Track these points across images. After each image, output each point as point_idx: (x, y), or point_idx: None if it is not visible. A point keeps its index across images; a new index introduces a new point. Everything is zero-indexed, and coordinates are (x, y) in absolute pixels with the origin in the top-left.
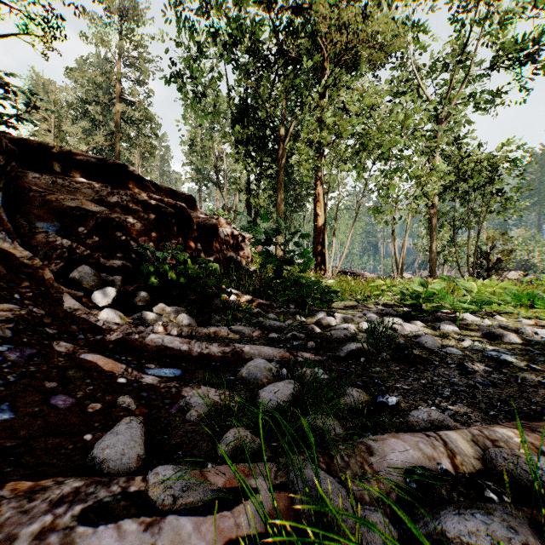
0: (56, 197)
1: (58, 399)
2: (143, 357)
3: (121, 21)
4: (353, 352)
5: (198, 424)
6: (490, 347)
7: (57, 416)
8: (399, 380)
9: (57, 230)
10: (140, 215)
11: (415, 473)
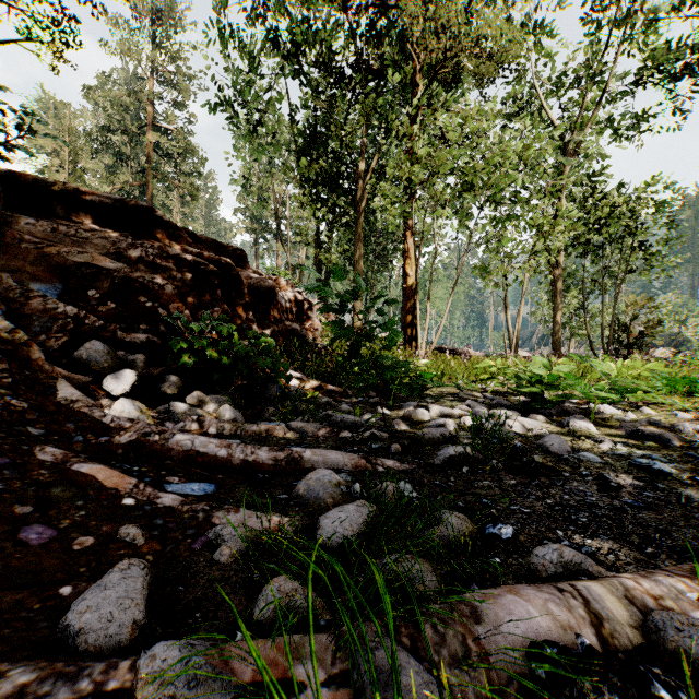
0: (58, 250)
1: (31, 532)
2: (164, 466)
3: (154, 26)
4: (453, 458)
5: (231, 568)
6: (638, 452)
7: (26, 558)
8: (516, 499)
9: (59, 293)
10: (171, 273)
11: (543, 654)
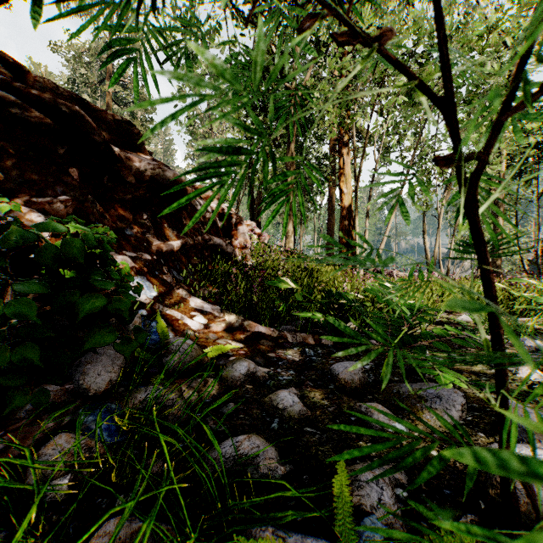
0: None
1: None
2: None
3: None
4: None
5: None
6: None
7: None
8: None
9: None
10: None
11: None
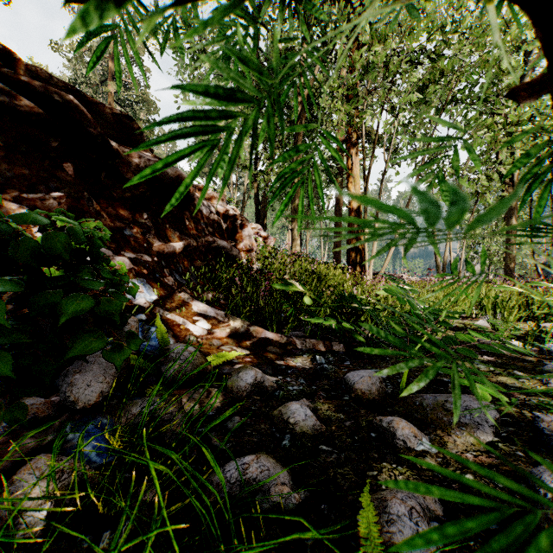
0: None
1: None
2: None
3: None
4: None
5: None
6: None
7: None
8: None
9: None
10: None
11: None
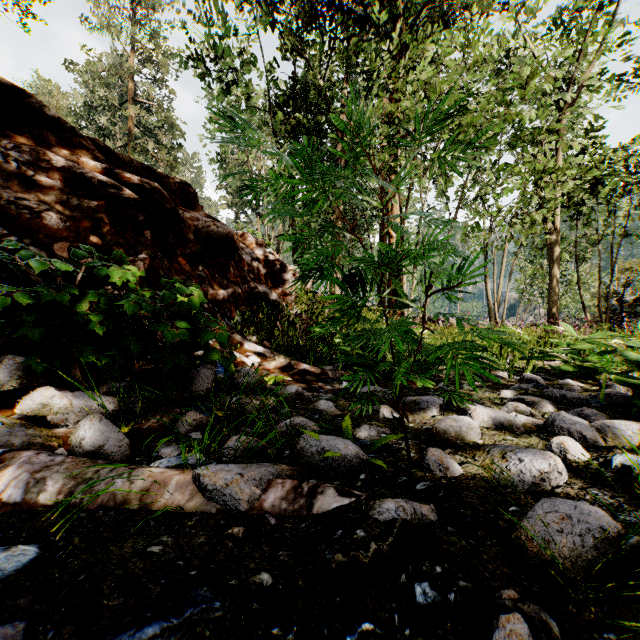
0: None
1: None
2: None
3: (135, 3)
4: None
5: None
6: None
7: None
8: None
9: None
10: (59, 196)
11: None
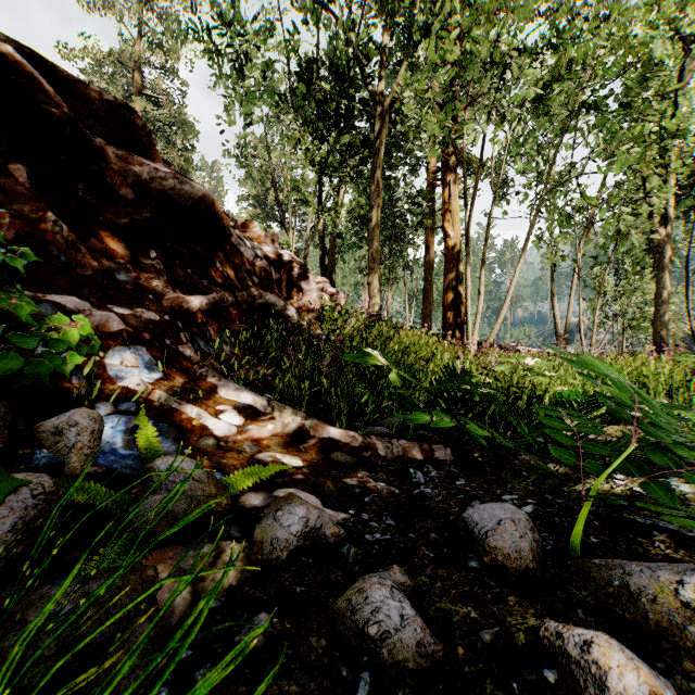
0: None
1: None
2: None
3: None
4: None
5: None
6: None
7: None
8: None
9: None
10: None
11: None
